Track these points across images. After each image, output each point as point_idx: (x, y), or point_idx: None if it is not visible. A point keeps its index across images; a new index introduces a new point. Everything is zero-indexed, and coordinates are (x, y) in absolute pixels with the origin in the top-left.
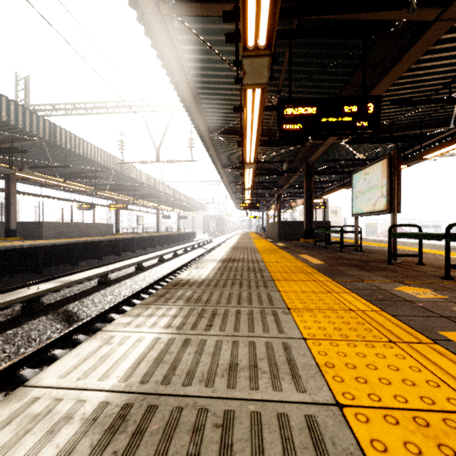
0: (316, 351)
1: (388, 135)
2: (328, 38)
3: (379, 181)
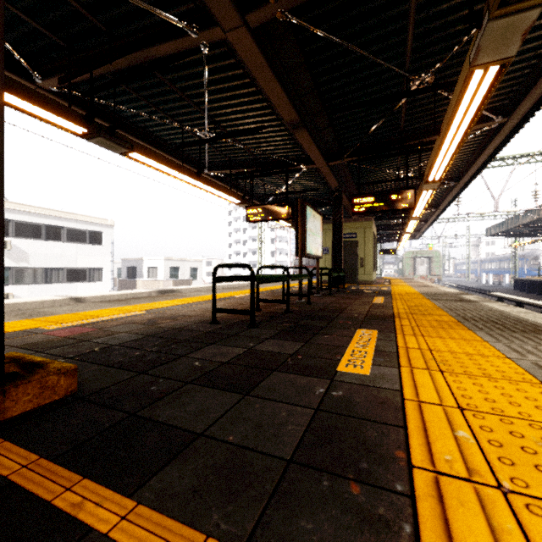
0: (414, 290)
1: (124, 63)
2: (370, 122)
3: (320, 231)
